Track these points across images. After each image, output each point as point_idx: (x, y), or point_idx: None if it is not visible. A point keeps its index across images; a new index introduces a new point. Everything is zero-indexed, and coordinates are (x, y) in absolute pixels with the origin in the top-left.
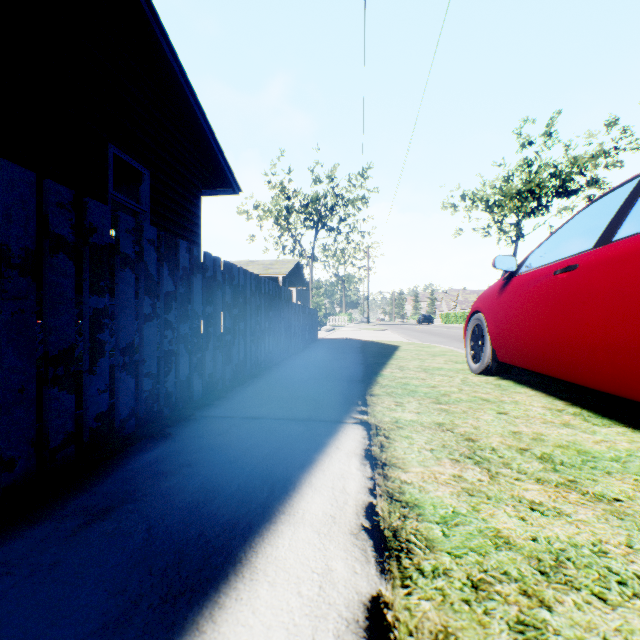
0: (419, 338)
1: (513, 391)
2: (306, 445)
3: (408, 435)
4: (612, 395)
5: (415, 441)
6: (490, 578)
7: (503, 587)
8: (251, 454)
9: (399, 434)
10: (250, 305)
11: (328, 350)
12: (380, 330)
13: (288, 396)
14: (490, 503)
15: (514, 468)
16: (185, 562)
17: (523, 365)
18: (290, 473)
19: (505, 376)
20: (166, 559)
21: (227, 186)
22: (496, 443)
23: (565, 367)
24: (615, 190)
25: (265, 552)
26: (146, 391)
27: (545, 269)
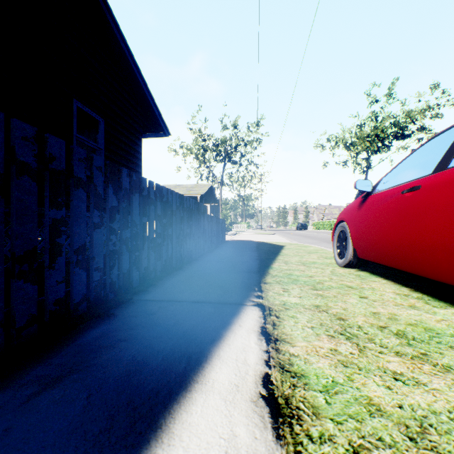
0: (298, 240)
1: (370, 280)
2: (216, 323)
3: (293, 315)
4: (448, 284)
5: (299, 320)
6: (368, 444)
7: (380, 453)
8: (173, 331)
9: (287, 314)
10: (176, 216)
11: (233, 249)
12: (270, 234)
13: (203, 284)
14: (361, 373)
15: (377, 343)
16: (115, 428)
17: (377, 261)
18: (203, 347)
19: (362, 268)
20: (99, 425)
21: (160, 131)
22: (361, 322)
23: (410, 263)
24: (448, 130)
25: (181, 418)
26: (95, 281)
27: (394, 189)
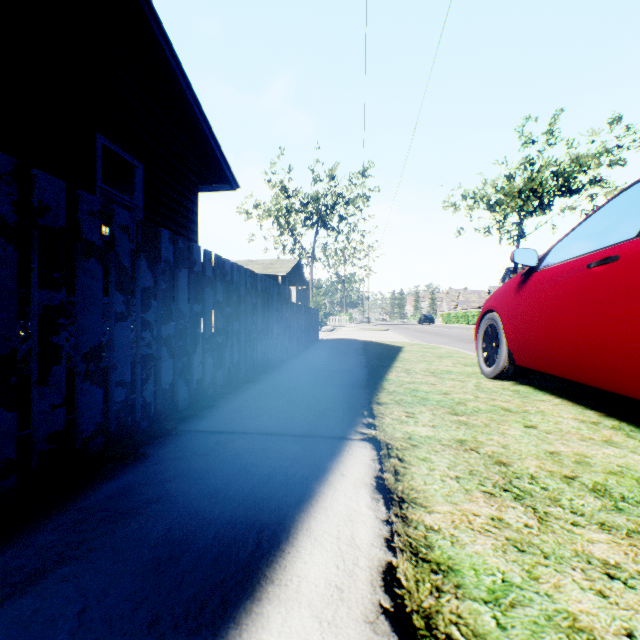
0: (422, 338)
1: (535, 399)
2: (304, 471)
3: (426, 457)
4: None
5: (435, 465)
6: None
7: None
8: (237, 484)
9: (415, 455)
10: (245, 304)
11: (329, 351)
12: (381, 330)
13: (285, 405)
14: (550, 565)
15: (566, 506)
16: None
17: (547, 370)
18: (283, 513)
19: (521, 381)
20: None
21: (224, 182)
22: (534, 468)
23: (603, 374)
24: None
25: None
26: (117, 403)
27: (574, 262)
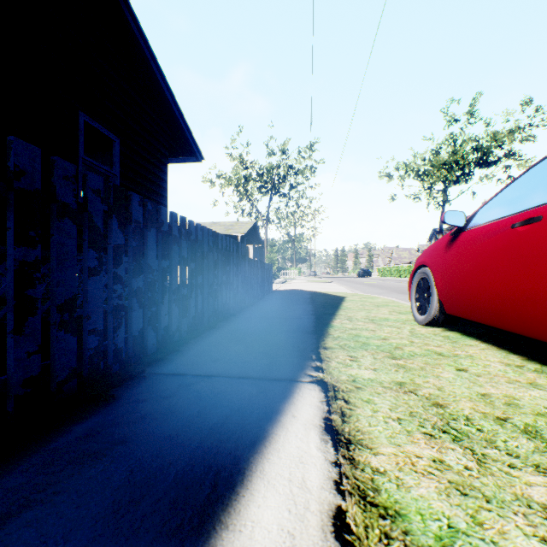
0: (361, 289)
1: (464, 344)
2: (259, 412)
3: (369, 399)
4: None
5: (378, 407)
6: None
7: None
8: (196, 425)
9: (359, 397)
10: (208, 260)
11: (281, 301)
12: (326, 282)
13: (242, 349)
14: (492, 510)
15: (501, 448)
16: None
17: (474, 318)
18: (239, 455)
19: (450, 327)
20: None
21: (191, 154)
22: (468, 410)
23: (526, 322)
24: None
25: None
26: (90, 349)
27: (499, 223)
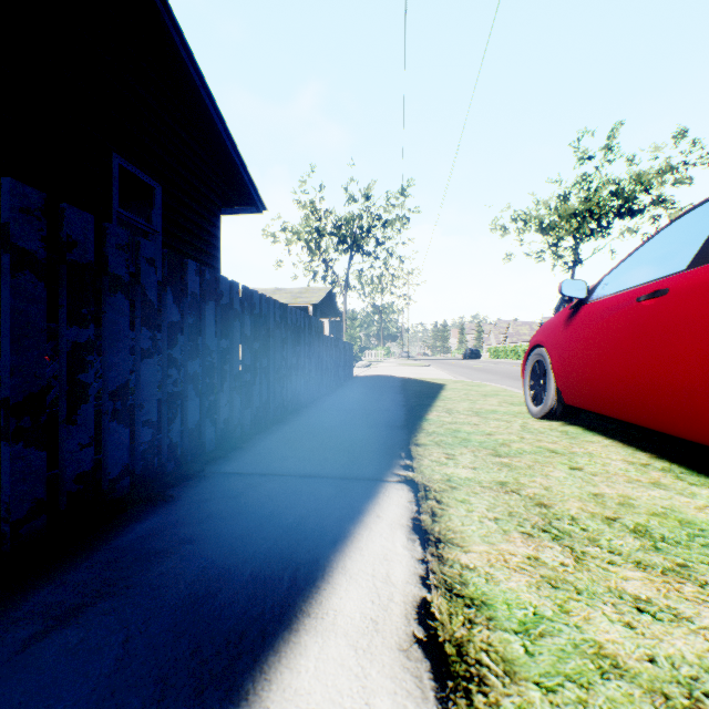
0: (466, 375)
1: (584, 440)
2: (339, 512)
3: (465, 498)
4: None
5: (474, 507)
6: None
7: None
8: (270, 525)
9: (453, 497)
10: (274, 338)
11: (364, 389)
12: (422, 366)
13: (318, 446)
14: (582, 600)
15: (604, 546)
16: (168, 699)
17: (596, 409)
18: (318, 553)
19: (571, 421)
20: (142, 694)
21: (250, 204)
22: (575, 510)
23: (652, 413)
24: None
25: (281, 681)
26: (144, 443)
27: (624, 295)
